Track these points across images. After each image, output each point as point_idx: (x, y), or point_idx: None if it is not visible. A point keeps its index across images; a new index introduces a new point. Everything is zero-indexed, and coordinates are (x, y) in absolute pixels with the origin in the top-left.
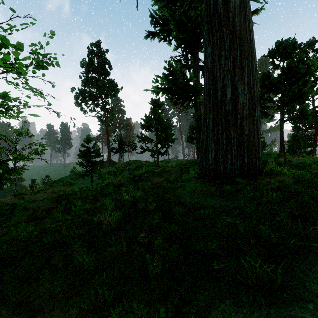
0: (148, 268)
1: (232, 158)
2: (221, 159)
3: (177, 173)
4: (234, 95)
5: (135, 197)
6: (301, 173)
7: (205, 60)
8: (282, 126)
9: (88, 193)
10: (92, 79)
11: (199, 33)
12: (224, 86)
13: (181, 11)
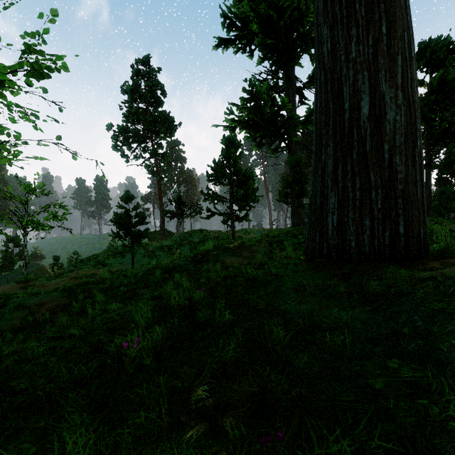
0: None
1: (373, 224)
2: (352, 227)
3: (263, 249)
4: (377, 107)
5: (192, 296)
6: None
7: (318, 51)
8: (429, 176)
9: (122, 281)
10: (138, 111)
11: (297, 36)
12: (357, 92)
13: None
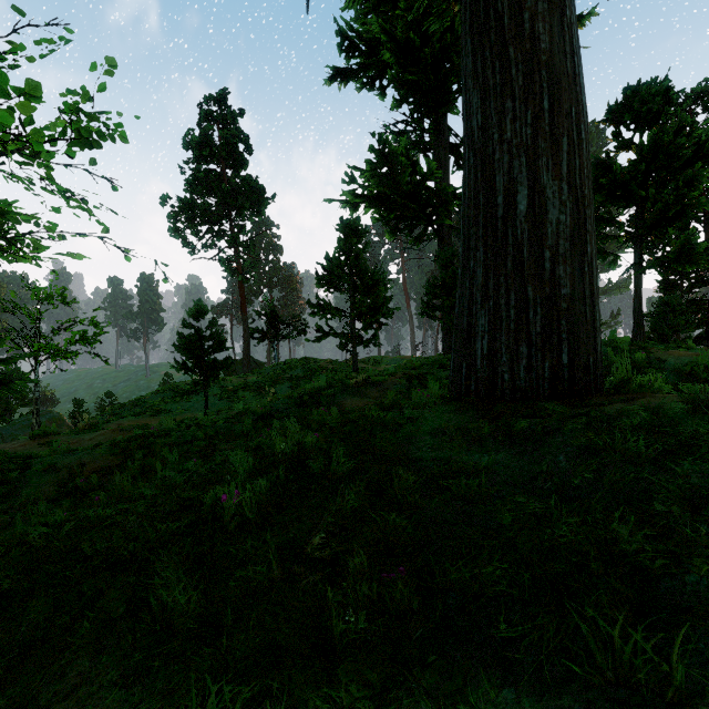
0: (333, 626)
1: (531, 352)
2: (505, 356)
3: (399, 386)
4: (537, 203)
5: (302, 445)
6: (703, 388)
7: (466, 123)
8: (639, 280)
9: (196, 432)
10: (209, 176)
11: (450, 69)
12: (513, 184)
13: (409, 19)
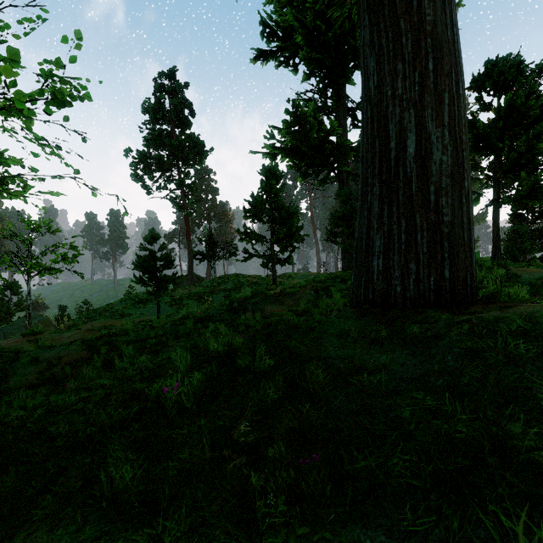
0: (256, 508)
1: (419, 269)
2: (397, 272)
3: (308, 296)
4: (423, 147)
5: (231, 344)
6: None
7: (364, 84)
8: (497, 213)
9: (149, 332)
10: (161, 134)
11: (348, 49)
12: (403, 131)
13: (316, 8)
